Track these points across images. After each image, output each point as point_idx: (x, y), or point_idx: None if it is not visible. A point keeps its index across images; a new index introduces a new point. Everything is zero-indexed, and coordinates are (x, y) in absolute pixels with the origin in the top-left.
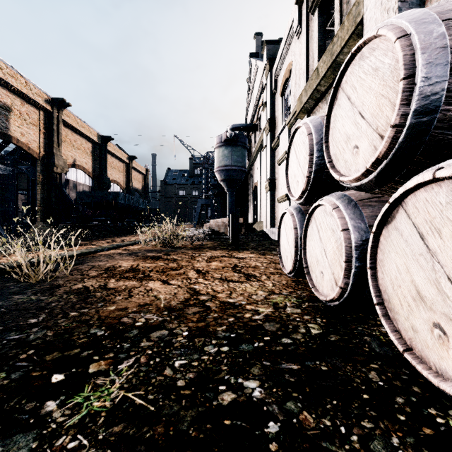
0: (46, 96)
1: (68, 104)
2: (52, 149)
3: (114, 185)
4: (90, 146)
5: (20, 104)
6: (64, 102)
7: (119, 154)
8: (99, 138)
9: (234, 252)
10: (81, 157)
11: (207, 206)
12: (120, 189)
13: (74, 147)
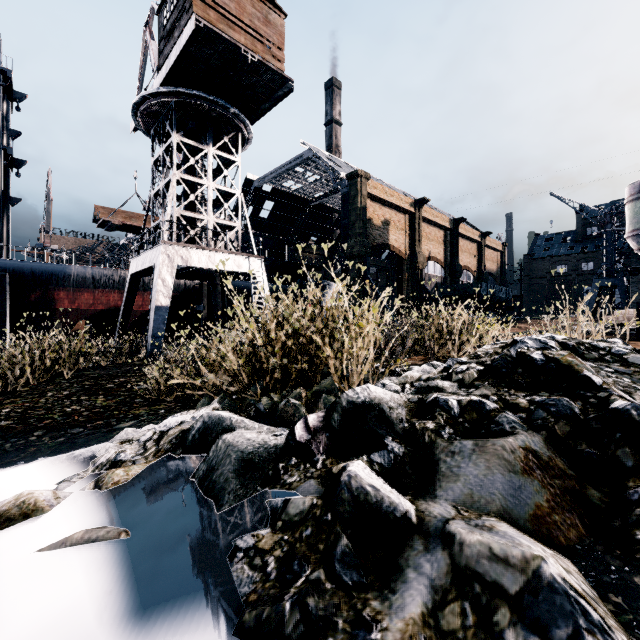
0: (411, 200)
1: (427, 200)
2: (415, 247)
3: (464, 272)
4: (442, 234)
5: (394, 215)
6: (424, 200)
7: (469, 234)
8: (451, 223)
9: (632, 341)
10: (434, 248)
11: (611, 288)
12: (470, 275)
13: (429, 239)
